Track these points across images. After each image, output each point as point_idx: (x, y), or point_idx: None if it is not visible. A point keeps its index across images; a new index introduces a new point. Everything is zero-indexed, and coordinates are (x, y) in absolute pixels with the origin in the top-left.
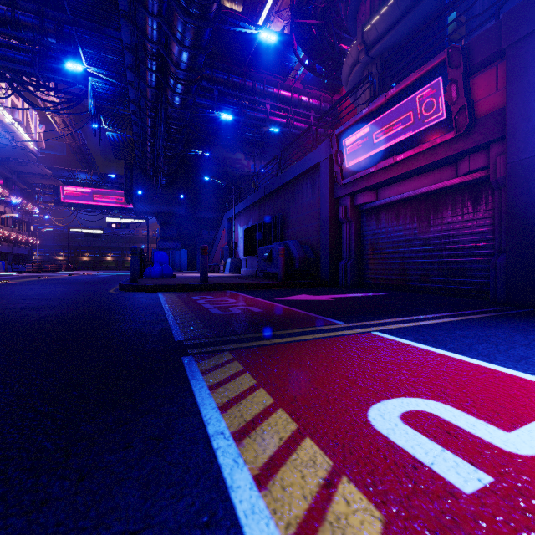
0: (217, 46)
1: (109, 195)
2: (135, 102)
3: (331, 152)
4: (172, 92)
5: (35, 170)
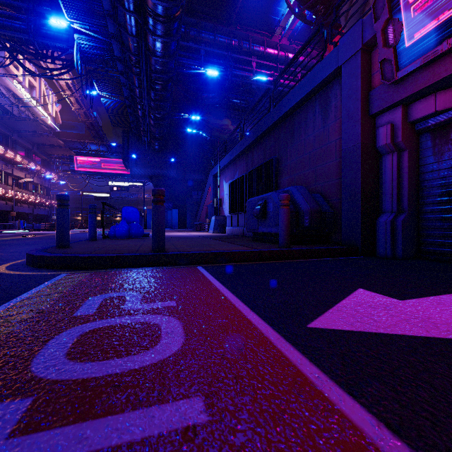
0: (203, 3)
1: (115, 163)
2: (120, 60)
3: (366, 39)
4: (151, 34)
5: (50, 142)
